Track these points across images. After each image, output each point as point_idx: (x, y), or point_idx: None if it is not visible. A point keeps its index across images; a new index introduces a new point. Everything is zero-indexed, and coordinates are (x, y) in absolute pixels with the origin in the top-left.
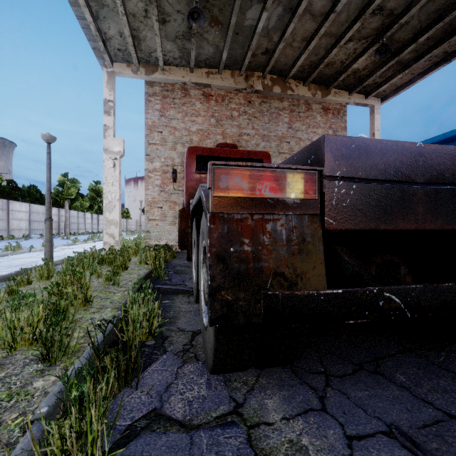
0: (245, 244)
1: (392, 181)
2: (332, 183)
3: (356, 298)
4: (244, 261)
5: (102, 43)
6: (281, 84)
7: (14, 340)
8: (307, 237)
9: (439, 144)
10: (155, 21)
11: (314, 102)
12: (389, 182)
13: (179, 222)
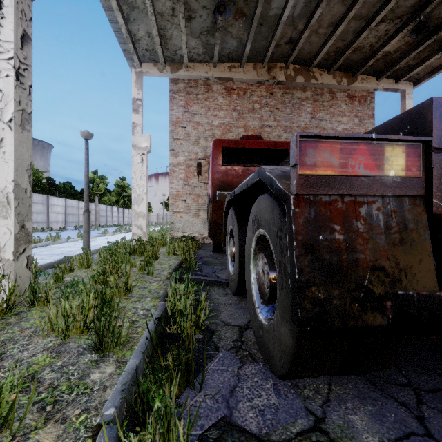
0: (336, 232)
1: None
2: (441, 157)
3: None
4: (336, 252)
5: (131, 45)
6: (305, 73)
7: (67, 328)
8: (409, 224)
9: None
10: (182, 19)
11: (339, 91)
12: None
13: (211, 213)
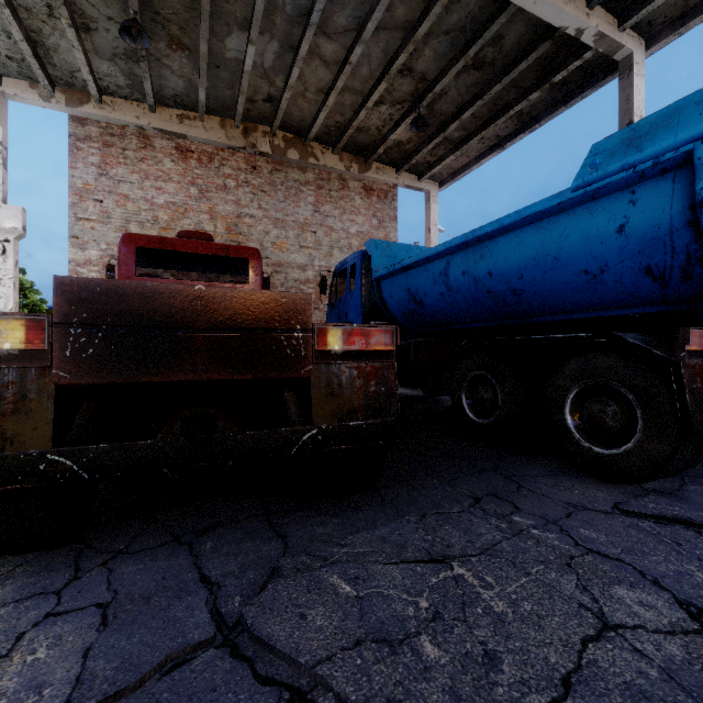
0: None
1: (158, 328)
2: (65, 331)
3: (4, 464)
4: None
5: None
6: (300, 147)
7: None
8: (30, 394)
9: (434, 258)
10: (68, 26)
11: (352, 178)
12: (154, 329)
13: None
